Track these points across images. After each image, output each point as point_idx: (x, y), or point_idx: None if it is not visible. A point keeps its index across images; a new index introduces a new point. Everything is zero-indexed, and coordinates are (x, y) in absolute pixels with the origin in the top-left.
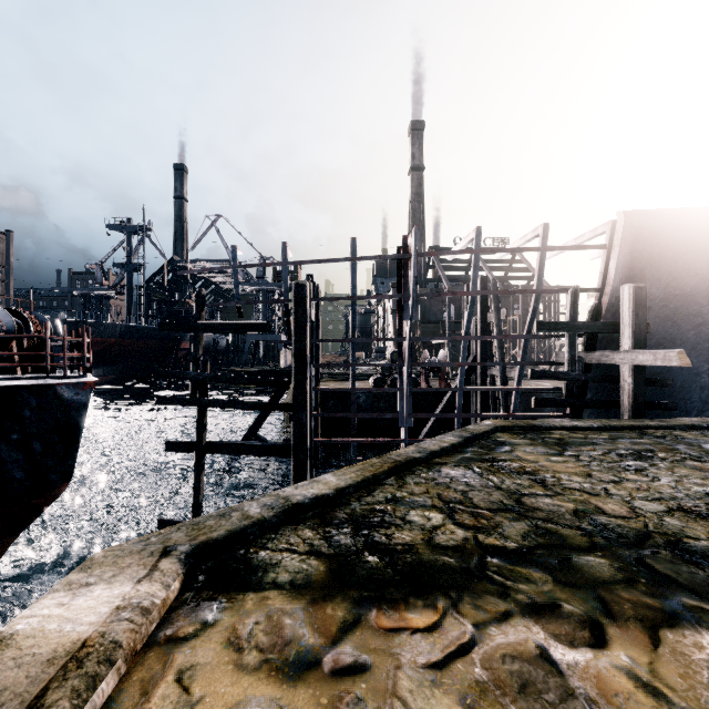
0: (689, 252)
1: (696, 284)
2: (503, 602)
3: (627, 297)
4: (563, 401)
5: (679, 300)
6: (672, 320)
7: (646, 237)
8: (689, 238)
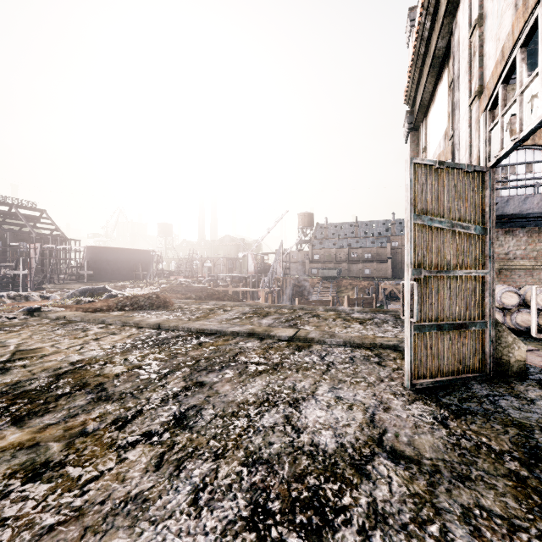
0: (99, 253)
1: (100, 259)
2: (73, 285)
3: (86, 262)
4: (75, 280)
5: (97, 262)
6: (97, 265)
7: (91, 250)
8: (98, 251)
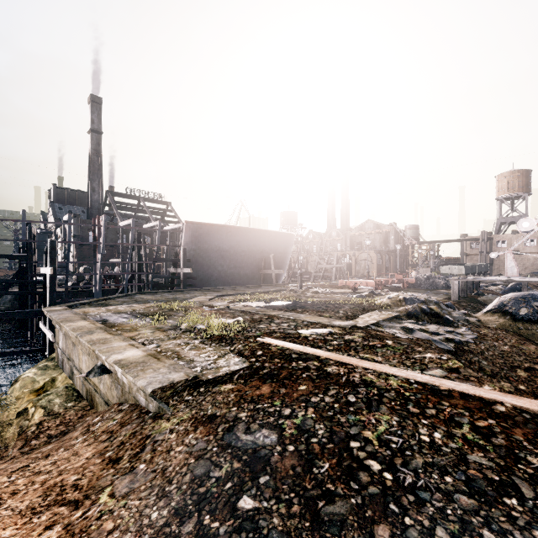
0: (205, 236)
1: (208, 246)
2: (128, 305)
3: (182, 251)
4: (163, 285)
5: (204, 251)
6: (203, 258)
7: (193, 230)
8: (205, 232)
